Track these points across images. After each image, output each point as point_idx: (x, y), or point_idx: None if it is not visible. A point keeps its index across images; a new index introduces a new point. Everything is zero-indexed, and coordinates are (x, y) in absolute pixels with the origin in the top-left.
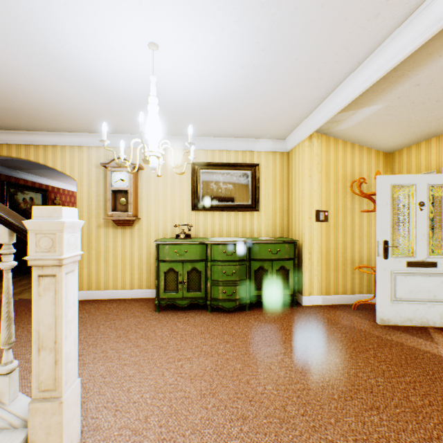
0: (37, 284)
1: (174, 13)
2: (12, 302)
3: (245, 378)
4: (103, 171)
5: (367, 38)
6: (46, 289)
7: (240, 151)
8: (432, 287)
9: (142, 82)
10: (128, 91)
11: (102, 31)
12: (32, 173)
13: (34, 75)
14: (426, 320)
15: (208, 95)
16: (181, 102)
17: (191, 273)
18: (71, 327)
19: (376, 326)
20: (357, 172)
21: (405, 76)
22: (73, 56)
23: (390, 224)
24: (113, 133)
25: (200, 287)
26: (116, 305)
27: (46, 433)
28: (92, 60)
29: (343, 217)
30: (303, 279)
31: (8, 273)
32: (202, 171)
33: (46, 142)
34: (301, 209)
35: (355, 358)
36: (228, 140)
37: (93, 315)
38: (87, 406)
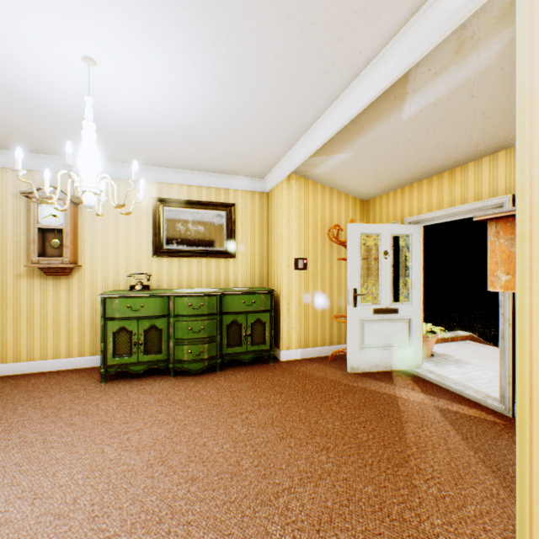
0: None
1: (112, 31)
2: None
3: (202, 441)
4: (25, 202)
5: (324, 91)
6: None
7: (213, 188)
8: (395, 332)
9: (78, 97)
10: (59, 105)
11: (16, 33)
12: None
13: None
14: (389, 364)
15: (167, 122)
16: (133, 126)
17: (149, 331)
18: None
19: (348, 375)
20: (336, 218)
21: (364, 130)
22: None
23: (359, 272)
24: (40, 152)
25: (161, 348)
26: (45, 380)
27: None
28: (3, 63)
29: (322, 265)
30: (281, 332)
31: None
32: (166, 209)
33: None
34: (279, 256)
35: (320, 407)
36: (199, 174)
37: (8, 395)
38: None
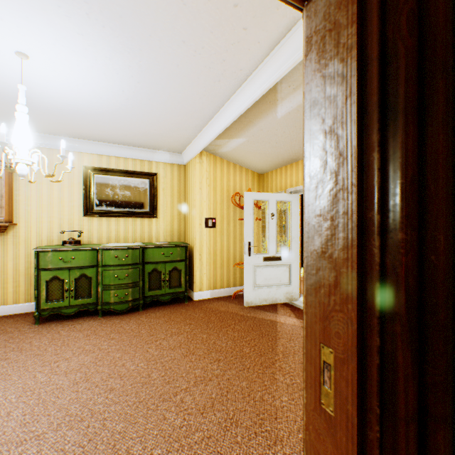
0: None
1: (42, 36)
2: None
3: (122, 362)
4: None
5: (219, 93)
6: None
7: (139, 159)
8: (279, 275)
9: (12, 81)
10: None
11: None
12: None
13: None
14: (275, 299)
15: (94, 106)
16: (64, 107)
17: (80, 279)
18: None
19: (244, 308)
20: (238, 187)
21: (252, 122)
22: None
23: (252, 229)
24: None
25: (91, 293)
26: None
27: None
28: None
29: (228, 224)
30: (195, 277)
31: None
32: (97, 176)
33: None
34: (193, 216)
35: (219, 332)
36: (126, 148)
37: None
38: None
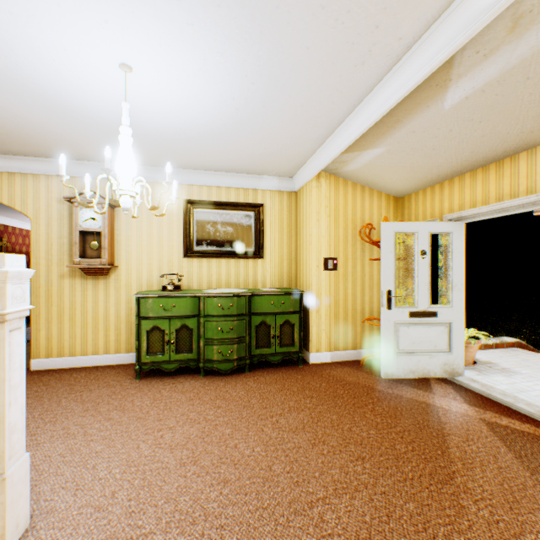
0: None
1: (147, 37)
2: None
3: (233, 442)
4: (68, 207)
5: (358, 83)
6: None
7: (242, 188)
8: (433, 337)
9: (115, 104)
10: (98, 113)
11: (61, 46)
12: None
13: None
14: (427, 371)
15: (198, 124)
16: (165, 130)
17: (181, 331)
18: (17, 393)
19: (381, 380)
20: (367, 216)
21: (400, 122)
22: (22, 68)
23: (393, 273)
24: (81, 160)
25: (192, 347)
26: (85, 374)
27: None
28: (48, 75)
29: (353, 266)
30: (310, 334)
31: None
32: (196, 210)
33: None
34: (308, 256)
35: (352, 414)
36: (228, 176)
37: (53, 388)
38: (40, 489)
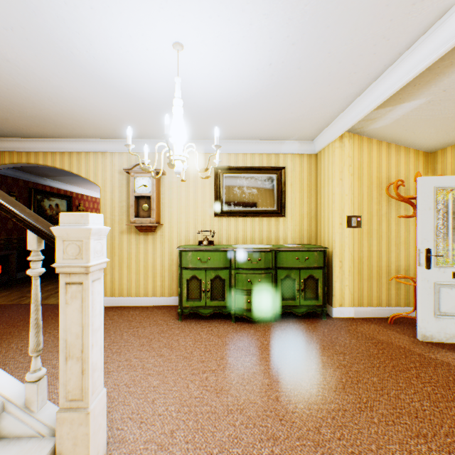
0: (64, 292)
1: (200, 10)
2: (40, 309)
3: (274, 394)
4: (126, 177)
5: (411, 25)
6: (73, 297)
7: (265, 154)
8: None
9: (165, 84)
10: (151, 94)
11: (127, 33)
12: (58, 180)
13: (60, 82)
14: None
15: (233, 95)
16: (204, 104)
17: (214, 281)
18: (97, 336)
19: (417, 342)
20: (393, 173)
21: (453, 66)
22: (97, 61)
23: (433, 231)
24: (135, 138)
25: (223, 296)
26: (139, 312)
27: (73, 444)
28: (116, 64)
29: (378, 223)
30: (333, 289)
31: (37, 280)
32: (225, 175)
33: (71, 149)
34: (331, 214)
35: (395, 378)
36: (252, 143)
37: (117, 322)
38: (112, 416)
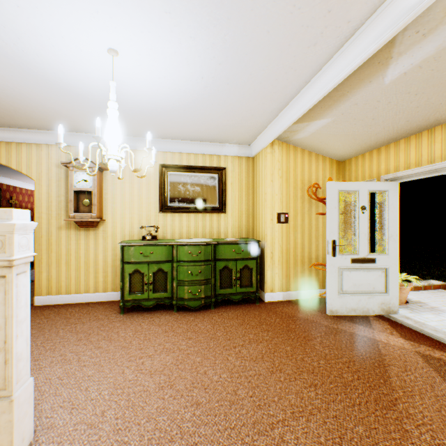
0: None
1: (131, 24)
2: None
3: (203, 369)
4: (64, 170)
5: (310, 62)
6: None
7: (208, 154)
8: (372, 280)
9: (103, 84)
10: (89, 91)
11: (59, 34)
12: None
13: None
14: (367, 309)
15: (172, 100)
16: (145, 105)
17: (157, 274)
18: (23, 327)
19: (327, 317)
20: (314, 177)
21: (345, 96)
22: (27, 54)
23: (337, 225)
24: (75, 131)
25: (166, 288)
26: (79, 309)
27: None
28: (49, 60)
29: (302, 219)
30: (266, 277)
31: None
32: (170, 173)
33: None
34: (264, 211)
35: (304, 346)
36: (196, 144)
37: (53, 321)
38: (42, 407)
